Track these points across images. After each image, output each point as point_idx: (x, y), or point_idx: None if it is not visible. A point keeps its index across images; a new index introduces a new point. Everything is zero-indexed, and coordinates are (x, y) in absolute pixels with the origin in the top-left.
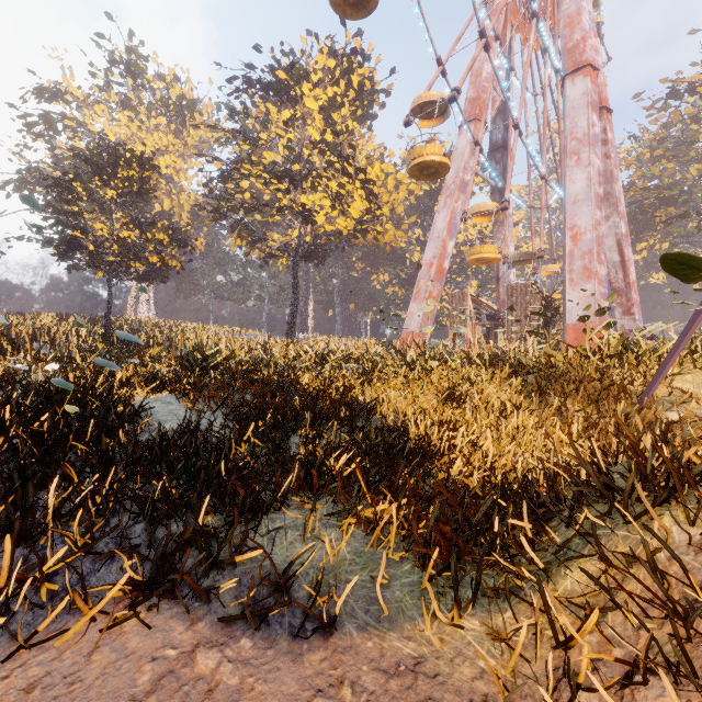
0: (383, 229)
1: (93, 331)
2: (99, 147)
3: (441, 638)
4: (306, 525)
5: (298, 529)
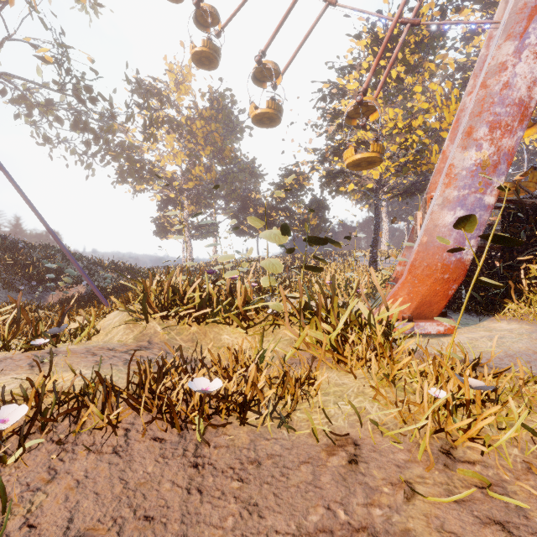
0: (434, 151)
1: None
2: (283, 174)
3: None
4: None
5: None
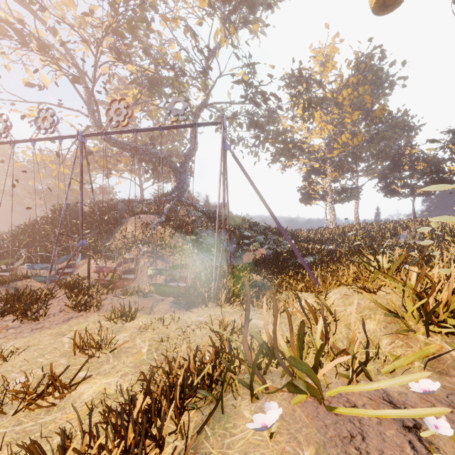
0: None
1: (452, 228)
2: None
3: None
4: None
5: None
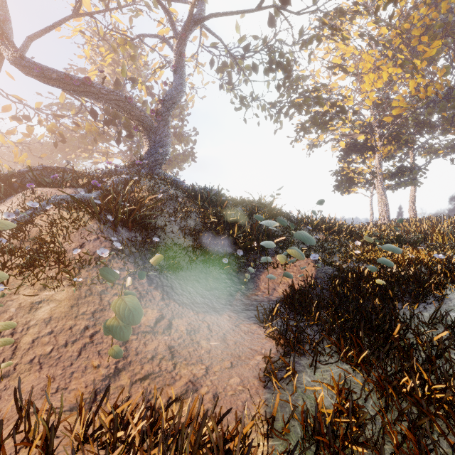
0: None
1: None
2: None
3: (256, 431)
4: (345, 385)
5: (340, 381)
